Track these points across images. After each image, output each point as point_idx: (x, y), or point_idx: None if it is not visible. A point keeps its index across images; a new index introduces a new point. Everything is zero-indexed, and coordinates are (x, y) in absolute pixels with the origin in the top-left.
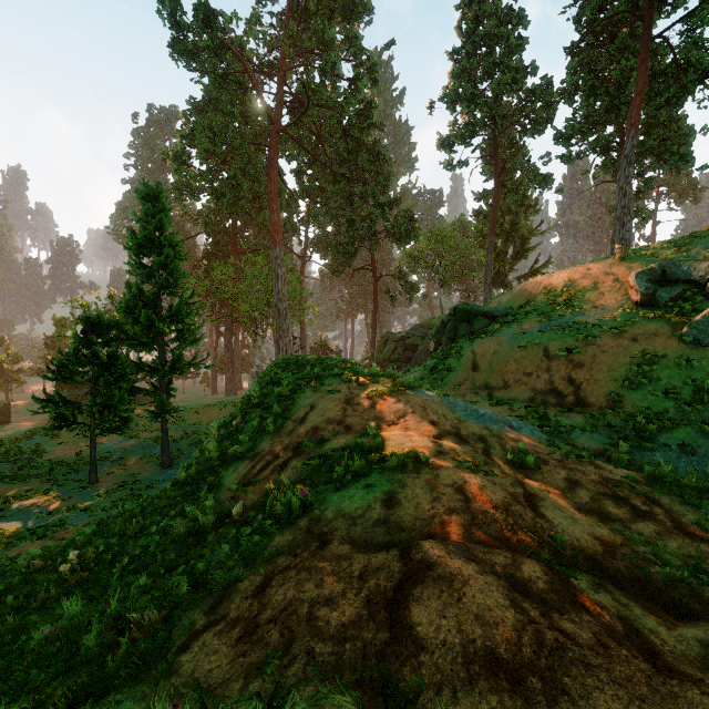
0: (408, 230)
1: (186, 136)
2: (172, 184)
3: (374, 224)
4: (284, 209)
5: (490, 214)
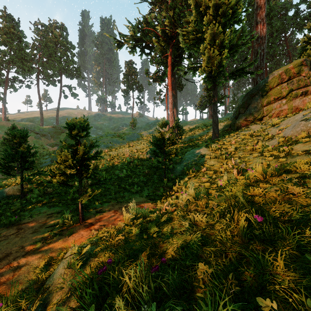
0: None
1: None
2: None
3: None
4: None
5: None
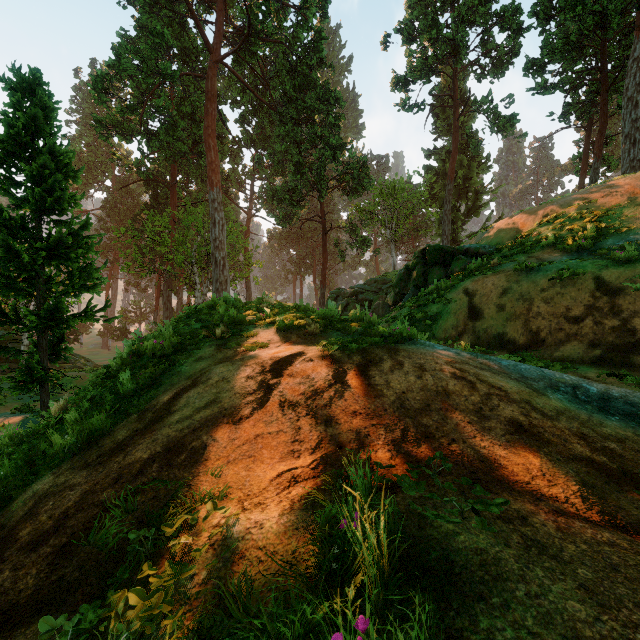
0: (360, 176)
1: (113, 67)
2: (94, 117)
3: (324, 167)
4: (226, 156)
5: (442, 169)
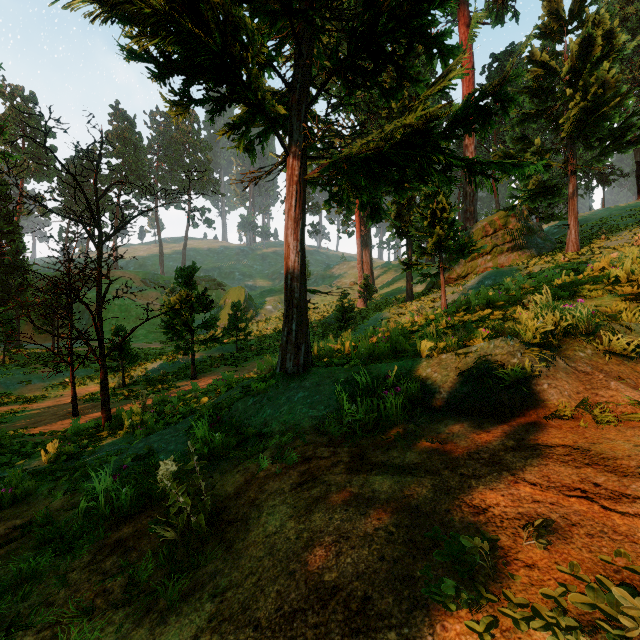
0: None
1: None
2: None
3: None
4: None
5: None
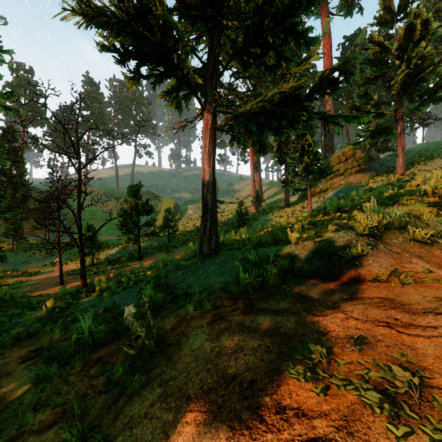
0: None
1: None
2: None
3: None
4: None
5: None
